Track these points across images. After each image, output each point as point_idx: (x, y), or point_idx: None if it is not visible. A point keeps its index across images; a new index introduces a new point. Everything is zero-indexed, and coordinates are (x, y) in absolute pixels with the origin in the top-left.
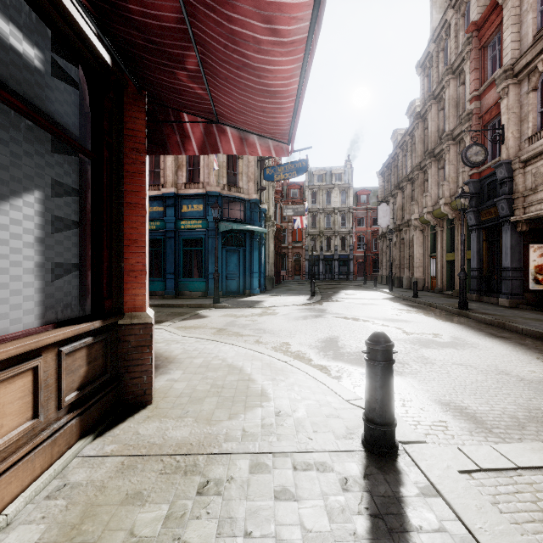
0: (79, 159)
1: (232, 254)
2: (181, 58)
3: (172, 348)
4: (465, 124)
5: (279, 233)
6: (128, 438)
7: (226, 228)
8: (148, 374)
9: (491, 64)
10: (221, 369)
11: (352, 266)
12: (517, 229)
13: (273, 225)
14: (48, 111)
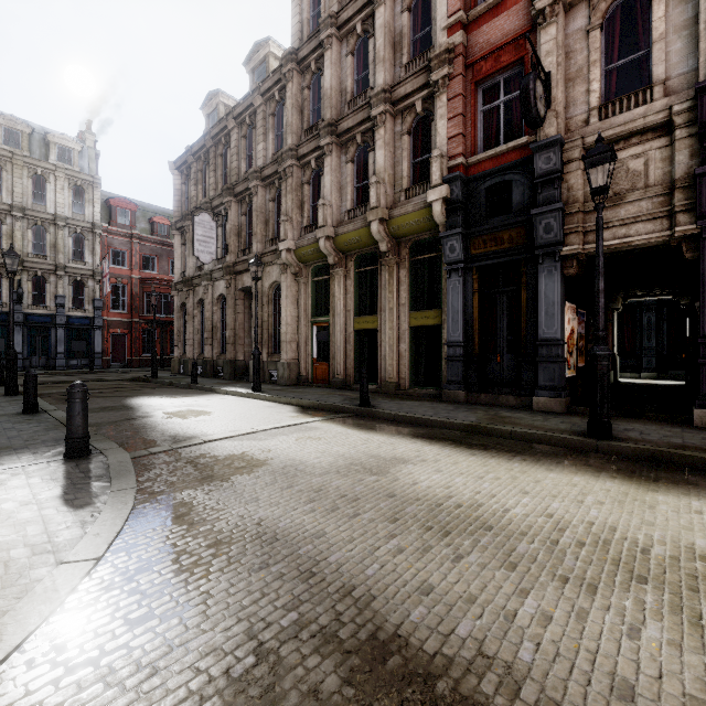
0: None
1: None
2: None
3: None
4: (442, 68)
5: None
6: None
7: None
8: None
9: None
10: None
11: (101, 341)
12: (567, 271)
13: None
14: None
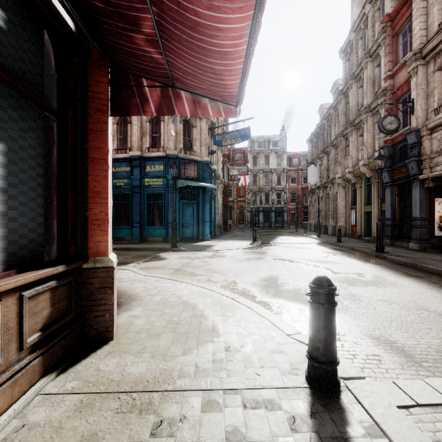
0: (45, 117)
1: (188, 207)
2: (138, 21)
3: (135, 286)
4: (380, 98)
5: (226, 189)
6: (89, 374)
7: (182, 185)
8: (111, 313)
9: (402, 49)
10: (177, 306)
11: (286, 217)
12: (425, 185)
13: (221, 182)
14: (11, 68)
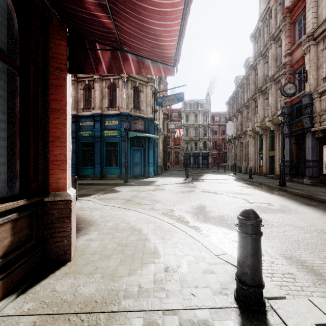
0: (10, 72)
1: (137, 152)
2: None
3: (93, 214)
4: (282, 71)
5: (166, 139)
6: (45, 295)
7: (132, 135)
8: (68, 238)
9: (298, 33)
10: (126, 230)
11: (210, 160)
12: (316, 136)
13: (162, 134)
14: None
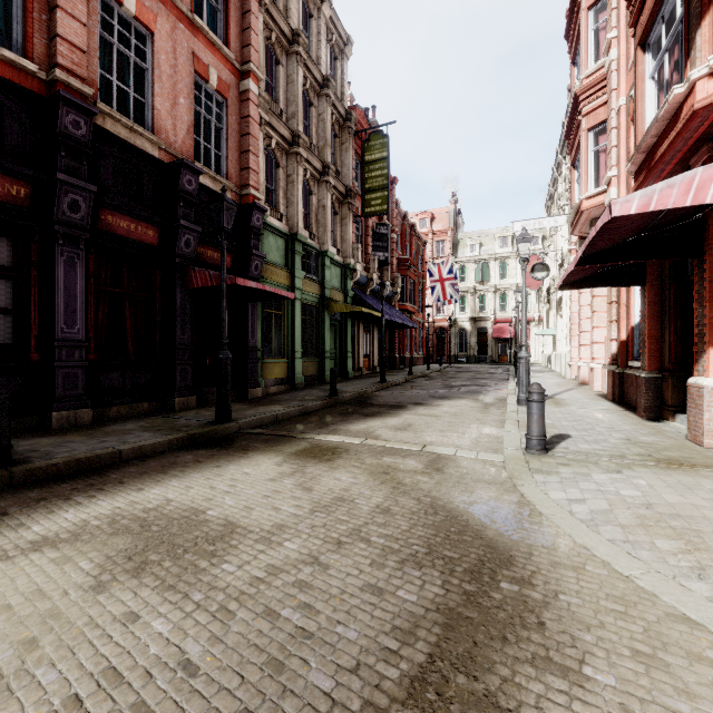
0: None
1: None
2: None
3: None
4: None
5: None
6: None
7: None
8: None
9: None
10: None
11: None
12: None
13: None
14: None
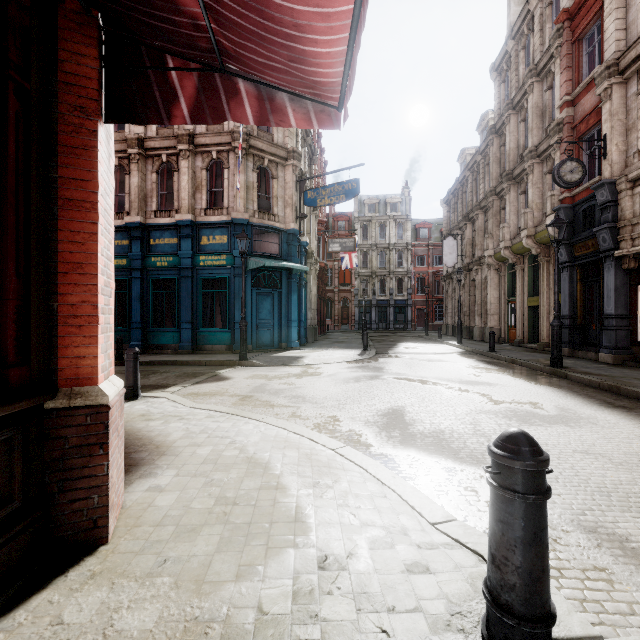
0: None
1: (265, 298)
2: None
3: (170, 428)
4: (554, 136)
5: (323, 273)
6: (36, 635)
7: (256, 265)
8: (102, 492)
9: (587, 62)
10: (236, 466)
11: (410, 314)
12: (624, 266)
13: (316, 263)
14: None
